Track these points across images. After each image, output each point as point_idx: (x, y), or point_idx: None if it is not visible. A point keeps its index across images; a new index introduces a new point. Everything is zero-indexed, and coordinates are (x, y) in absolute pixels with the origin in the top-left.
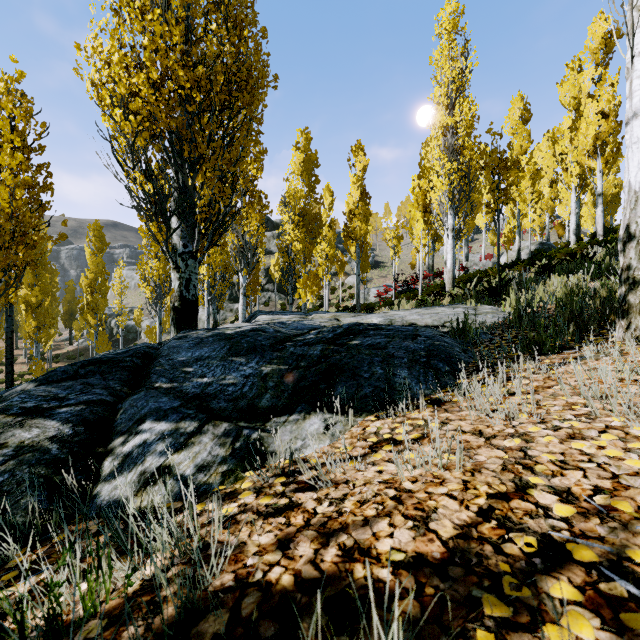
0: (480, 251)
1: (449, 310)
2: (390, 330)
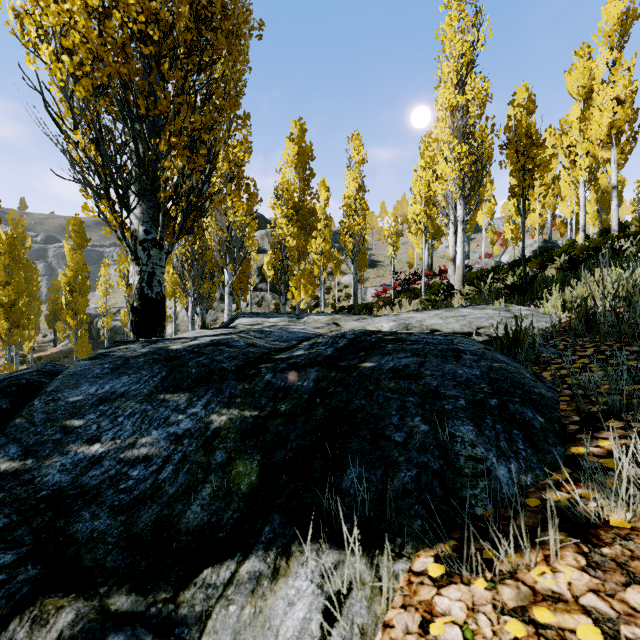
0: (477, 250)
1: (477, 312)
2: (416, 342)
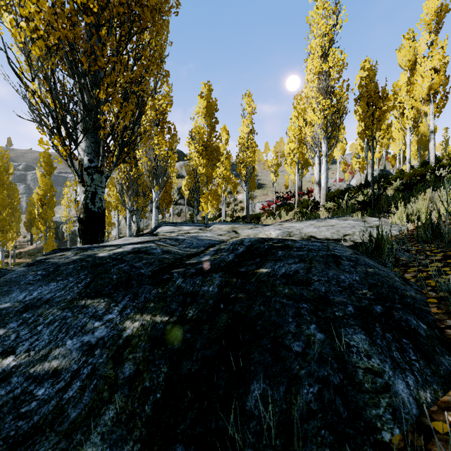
0: (333, 177)
1: (342, 222)
2: (301, 249)
